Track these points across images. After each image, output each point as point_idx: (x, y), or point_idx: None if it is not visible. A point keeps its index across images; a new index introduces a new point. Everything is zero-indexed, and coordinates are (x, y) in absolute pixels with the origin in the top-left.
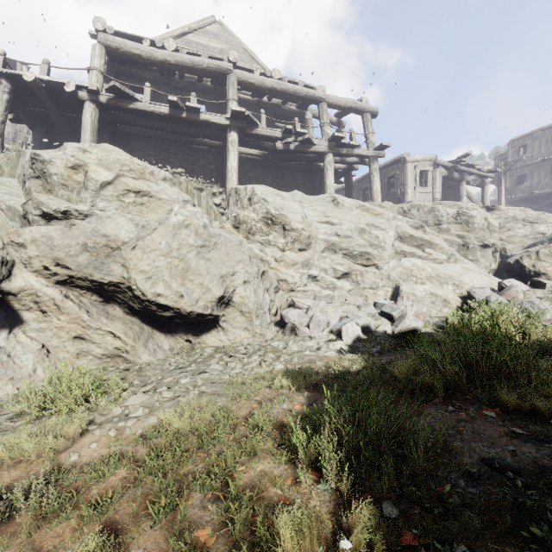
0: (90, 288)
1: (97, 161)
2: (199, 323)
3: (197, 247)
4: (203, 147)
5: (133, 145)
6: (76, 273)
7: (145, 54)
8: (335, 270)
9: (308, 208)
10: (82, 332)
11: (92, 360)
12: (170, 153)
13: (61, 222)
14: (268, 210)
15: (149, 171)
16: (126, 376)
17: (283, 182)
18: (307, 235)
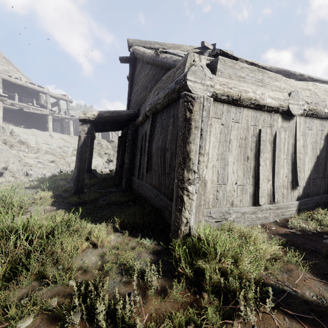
0: None
1: None
2: None
3: None
4: None
5: None
6: None
7: None
8: (48, 160)
9: (39, 138)
10: None
11: None
12: None
13: None
14: (21, 139)
15: None
16: None
17: (27, 121)
18: (37, 148)
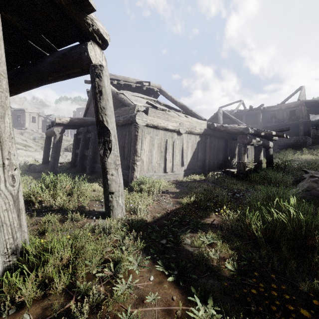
0: None
1: None
2: None
3: None
4: None
5: None
6: None
7: None
8: None
9: None
10: None
11: None
12: None
13: None
14: None
15: None
16: None
17: None
18: None
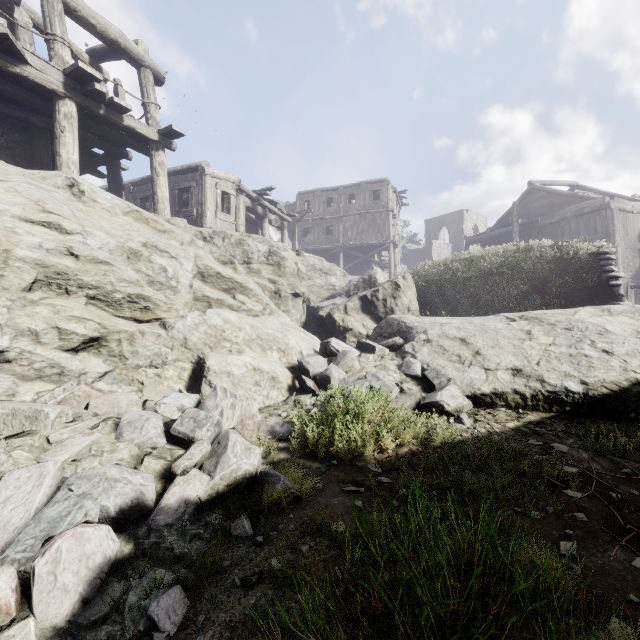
0: None
1: None
2: None
3: None
4: None
5: None
6: None
7: None
8: (63, 333)
9: None
10: None
11: None
12: None
13: None
14: None
15: None
16: None
17: None
18: None
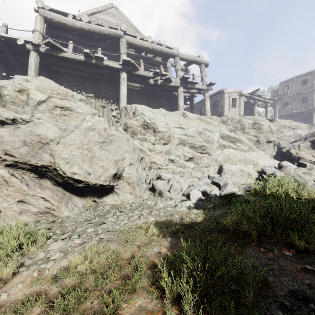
0: (29, 169)
1: (36, 87)
2: (101, 190)
3: (99, 142)
4: (106, 81)
5: (62, 79)
6: (19, 160)
7: (69, 23)
8: (184, 156)
9: (168, 119)
10: (23, 198)
11: (30, 215)
12: (85, 85)
13: (11, 126)
14: (145, 119)
15: (70, 94)
16: (52, 227)
17: (153, 103)
18: (168, 135)
